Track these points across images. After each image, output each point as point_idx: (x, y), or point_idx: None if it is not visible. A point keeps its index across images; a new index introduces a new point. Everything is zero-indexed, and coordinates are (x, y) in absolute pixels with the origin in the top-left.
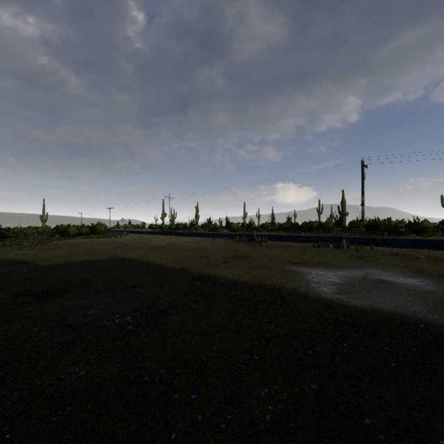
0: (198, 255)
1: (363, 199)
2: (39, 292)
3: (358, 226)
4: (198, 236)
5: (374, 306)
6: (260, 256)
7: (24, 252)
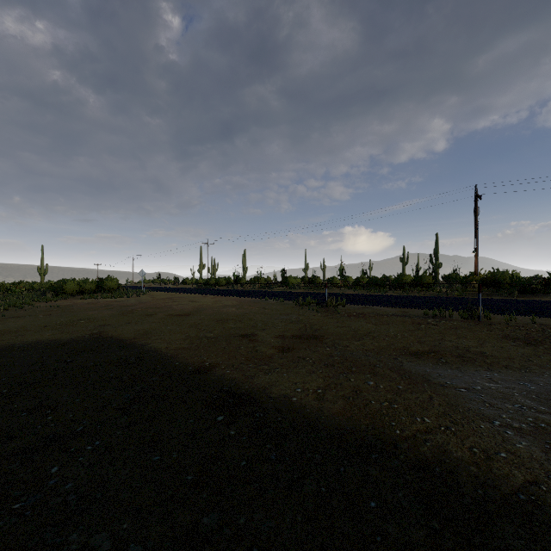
0: (237, 332)
1: (476, 243)
2: None
3: (469, 281)
4: (243, 295)
5: None
6: (343, 335)
7: None
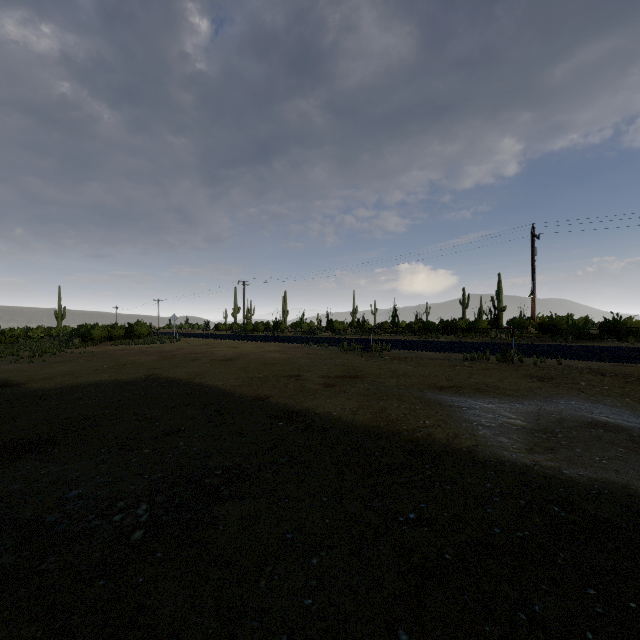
0: (284, 373)
1: (533, 286)
2: (3, 443)
3: (526, 327)
4: (285, 341)
5: (610, 480)
6: (382, 375)
7: (17, 368)
